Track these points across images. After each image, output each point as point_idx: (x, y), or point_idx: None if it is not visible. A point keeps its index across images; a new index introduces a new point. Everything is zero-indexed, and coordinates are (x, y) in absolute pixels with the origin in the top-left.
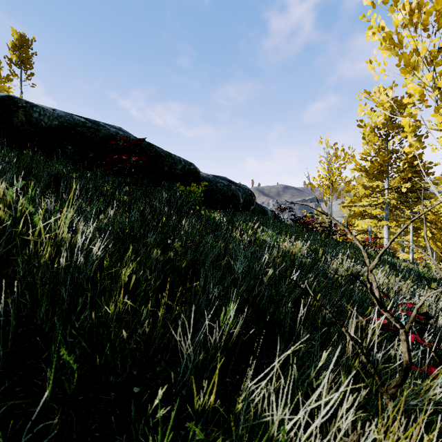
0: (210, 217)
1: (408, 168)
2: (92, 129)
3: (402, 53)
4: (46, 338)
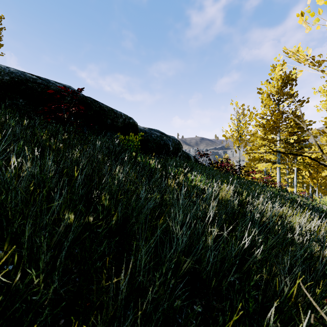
0: (146, 164)
1: (294, 125)
2: (42, 85)
3: None
4: None
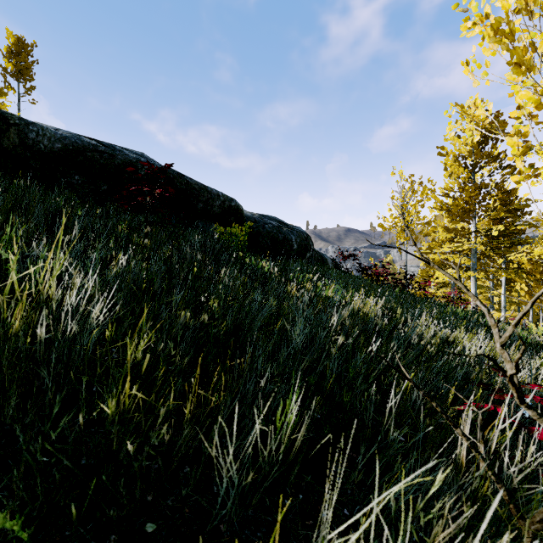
0: (257, 267)
1: (500, 207)
2: (105, 154)
3: (514, 48)
4: (16, 446)
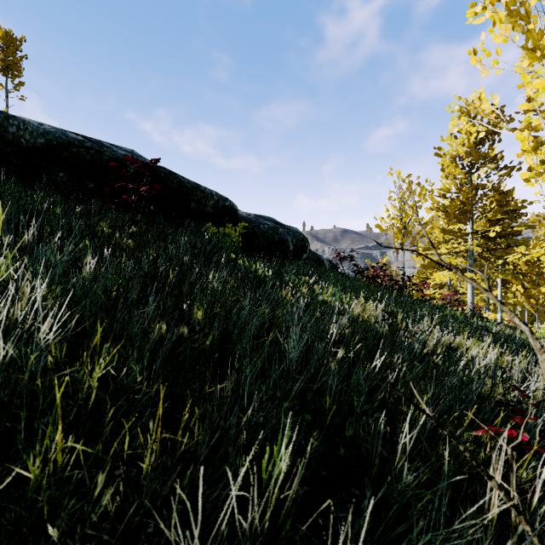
0: (251, 269)
1: (497, 208)
2: (92, 150)
3: (529, 30)
4: None
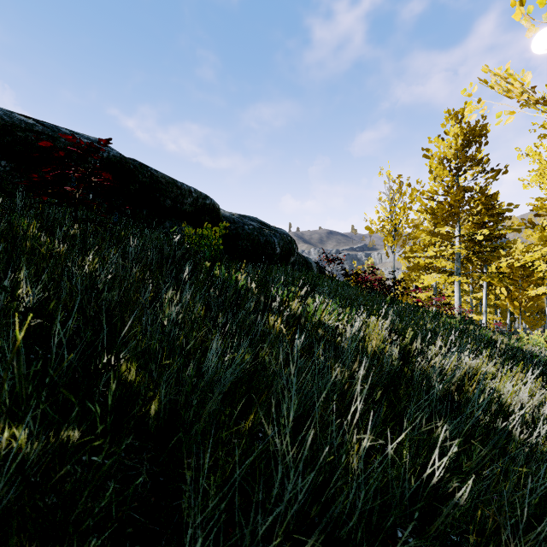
0: (230, 281)
1: (484, 211)
2: (43, 136)
3: None
4: None
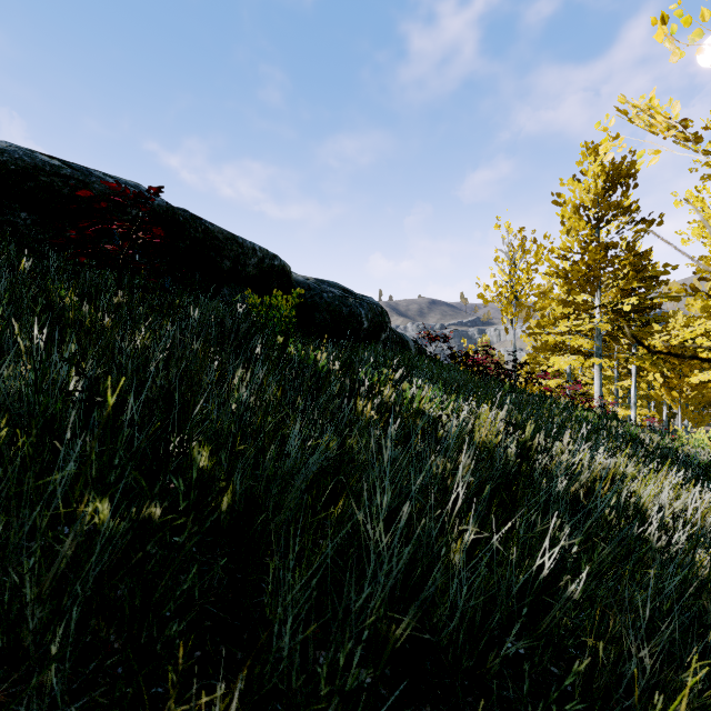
0: (307, 361)
1: (633, 273)
2: (72, 181)
3: None
4: None
